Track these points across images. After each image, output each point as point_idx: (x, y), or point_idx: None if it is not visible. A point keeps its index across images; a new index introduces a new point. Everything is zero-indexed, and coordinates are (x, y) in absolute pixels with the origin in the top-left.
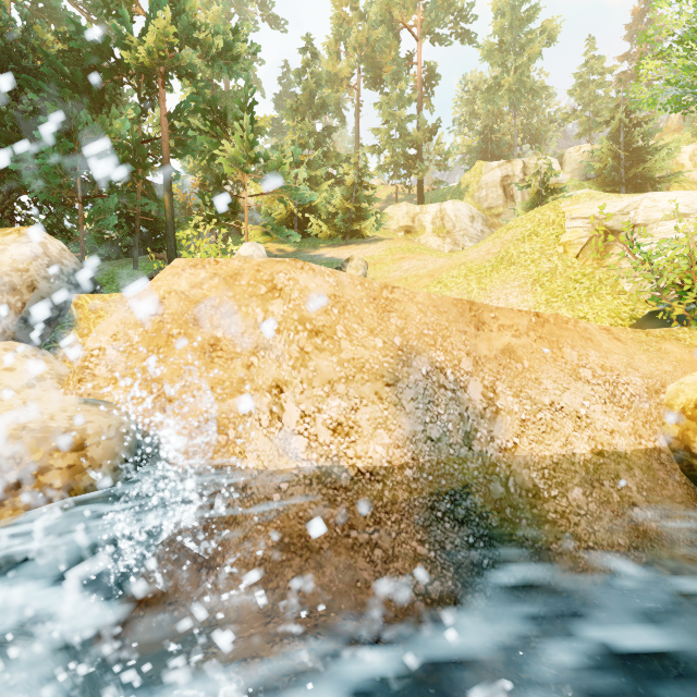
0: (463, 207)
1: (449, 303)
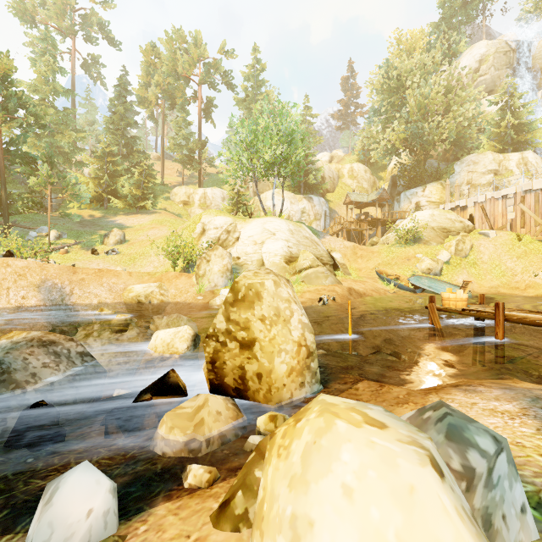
0: (218, 192)
1: (65, 267)
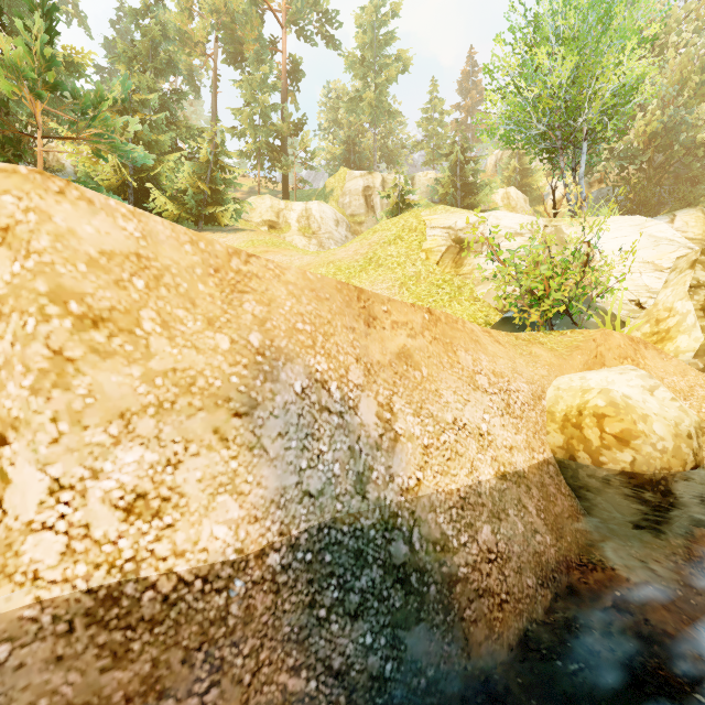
0: (328, 210)
1: (331, 287)
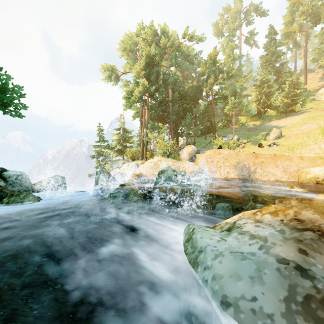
0: None
1: (250, 154)
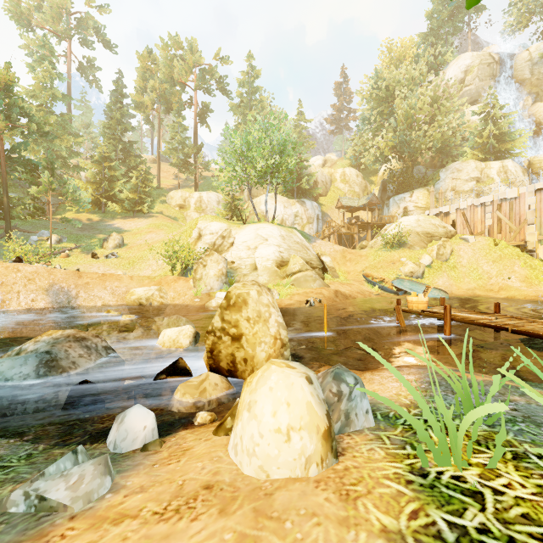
0: (213, 196)
1: (71, 272)
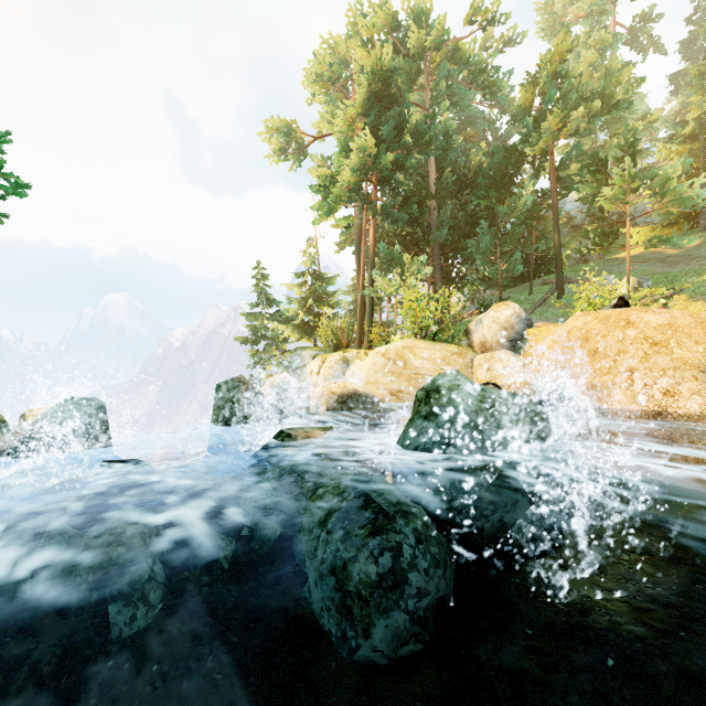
0: None
1: None
